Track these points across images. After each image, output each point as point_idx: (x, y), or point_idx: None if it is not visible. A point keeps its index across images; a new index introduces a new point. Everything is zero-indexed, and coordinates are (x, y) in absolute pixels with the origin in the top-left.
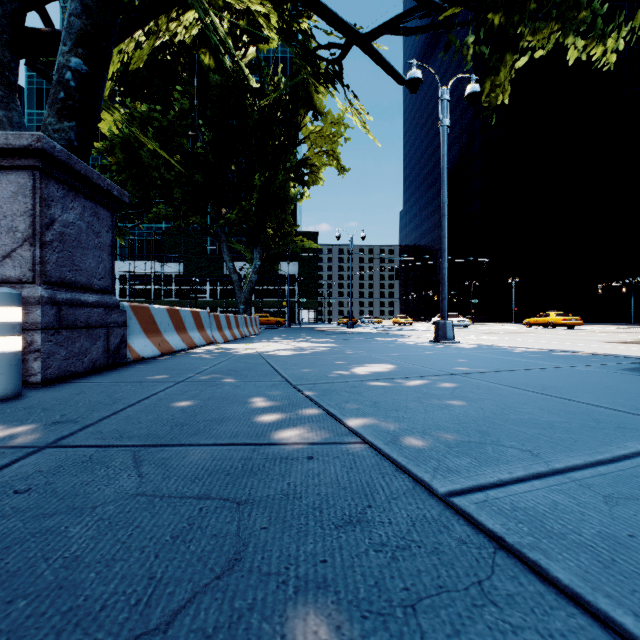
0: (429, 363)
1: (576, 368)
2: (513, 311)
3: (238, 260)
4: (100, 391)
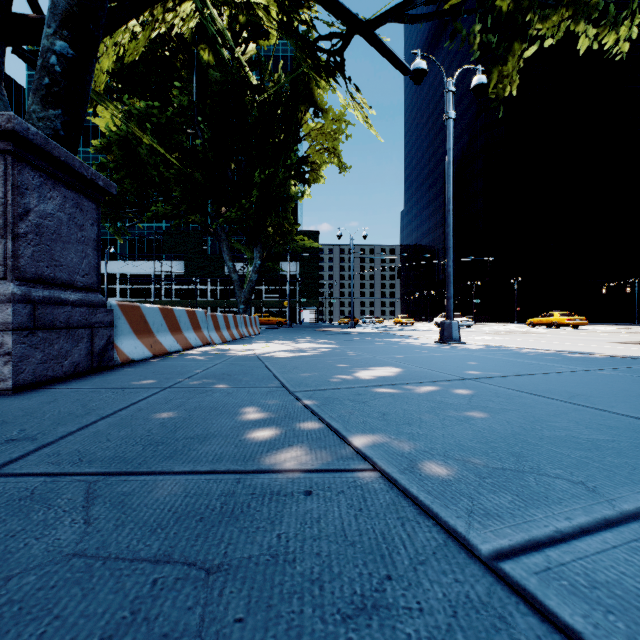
0: (438, 366)
1: (598, 372)
2: (515, 311)
3: (239, 260)
4: (75, 399)
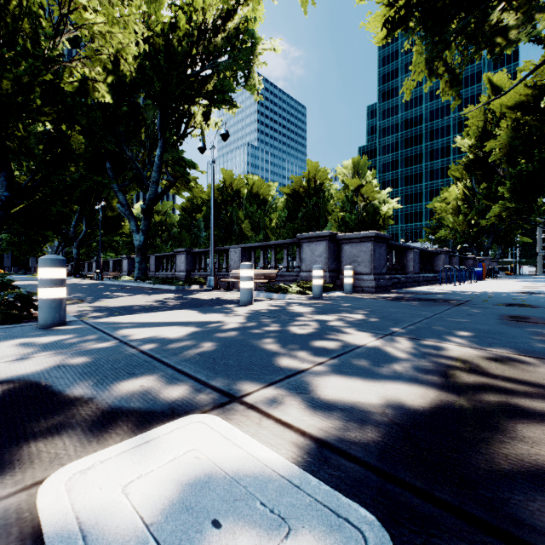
0: None
1: None
2: None
3: None
4: None
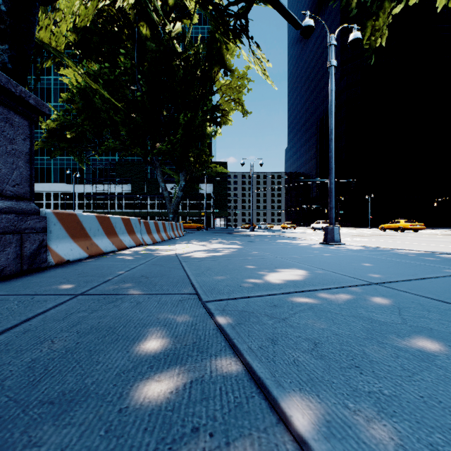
0: (337, 267)
1: None
2: (369, 219)
3: (170, 182)
4: None
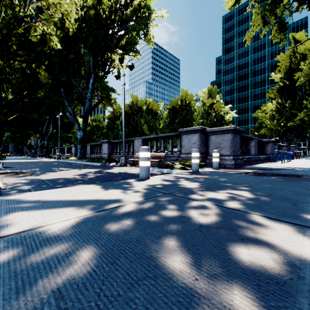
0: None
1: None
2: None
3: None
4: None
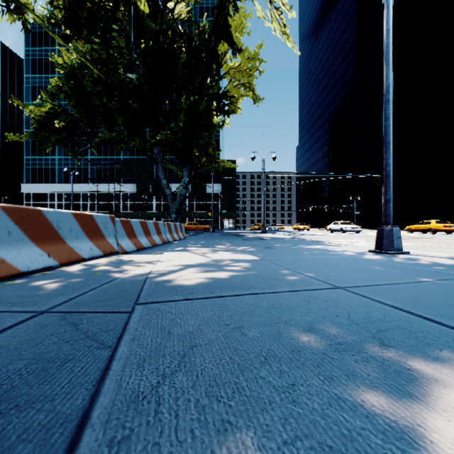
0: None
1: None
2: None
3: (176, 182)
4: None
